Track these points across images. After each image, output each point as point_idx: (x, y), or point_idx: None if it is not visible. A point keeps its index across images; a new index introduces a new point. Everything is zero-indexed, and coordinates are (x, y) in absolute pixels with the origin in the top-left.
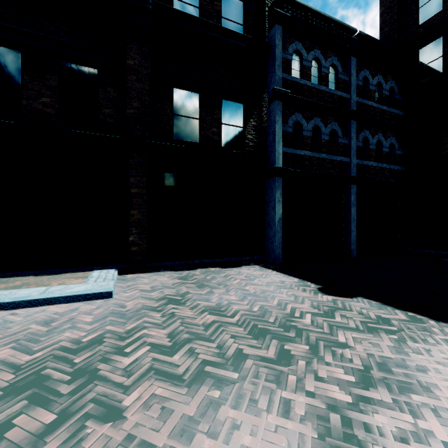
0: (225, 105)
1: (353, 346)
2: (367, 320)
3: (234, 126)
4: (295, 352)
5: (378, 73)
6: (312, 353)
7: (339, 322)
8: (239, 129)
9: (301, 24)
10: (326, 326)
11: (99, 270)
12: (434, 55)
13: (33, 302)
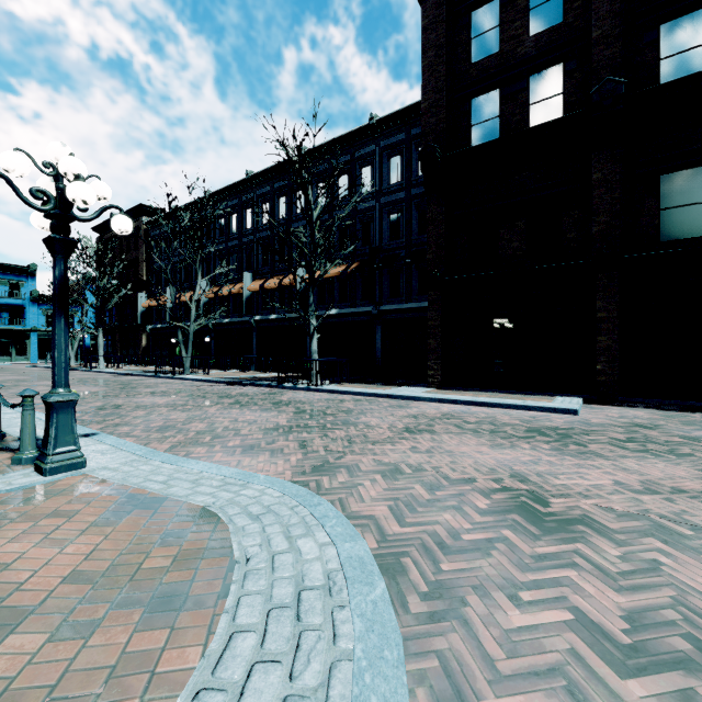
0: None
1: None
2: None
3: None
4: None
5: None
6: None
7: None
8: None
9: None
10: None
11: (562, 397)
12: None
13: (518, 406)
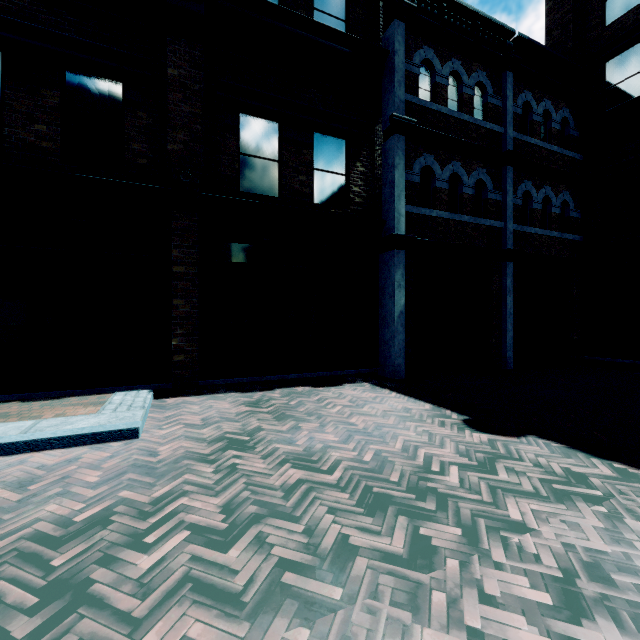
0: (319, 141)
1: (535, 529)
2: (549, 477)
3: (333, 173)
4: (439, 541)
5: (545, 97)
6: (468, 544)
7: (506, 481)
8: (340, 178)
9: (432, 20)
10: (485, 489)
11: (123, 392)
12: (627, 71)
13: (8, 447)
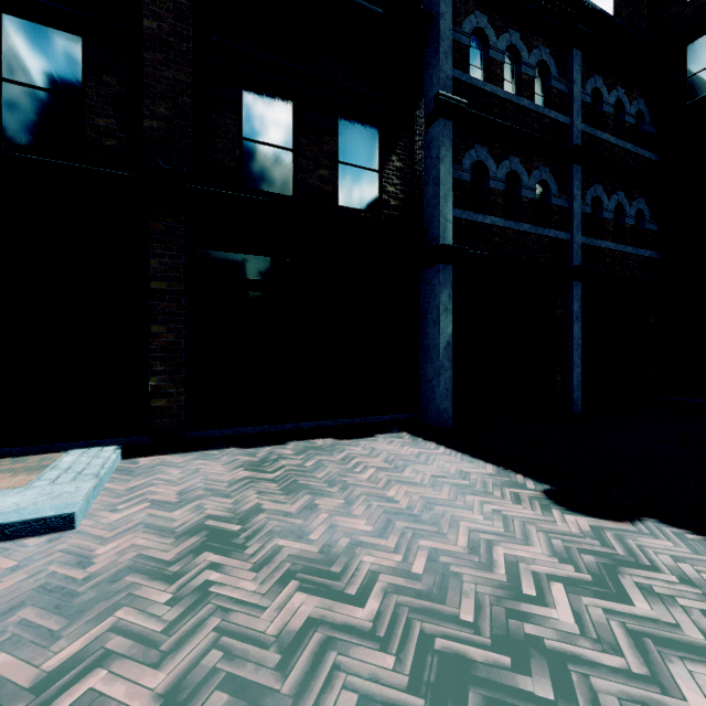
0: (345, 127)
1: None
2: None
3: (362, 168)
4: None
5: (617, 85)
6: None
7: (651, 618)
8: (371, 175)
9: None
10: (624, 639)
11: (81, 449)
12: None
13: None
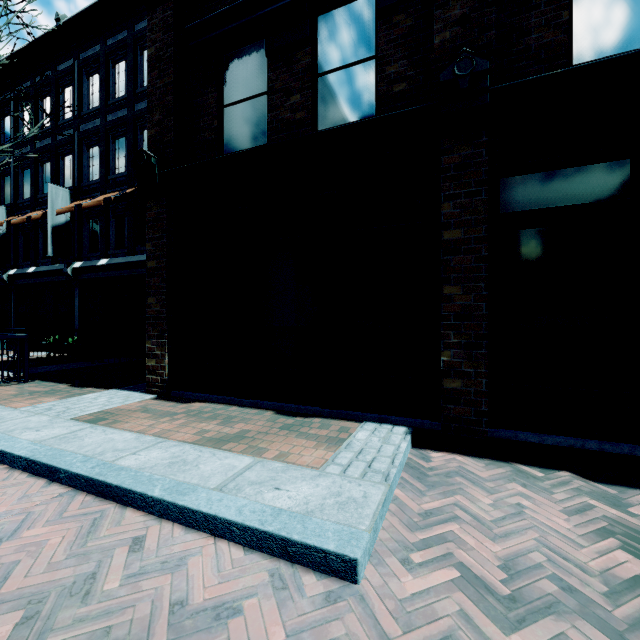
0: None
1: None
2: None
3: None
4: None
5: None
6: None
7: None
8: None
9: None
10: None
11: (373, 423)
12: None
13: (188, 513)
